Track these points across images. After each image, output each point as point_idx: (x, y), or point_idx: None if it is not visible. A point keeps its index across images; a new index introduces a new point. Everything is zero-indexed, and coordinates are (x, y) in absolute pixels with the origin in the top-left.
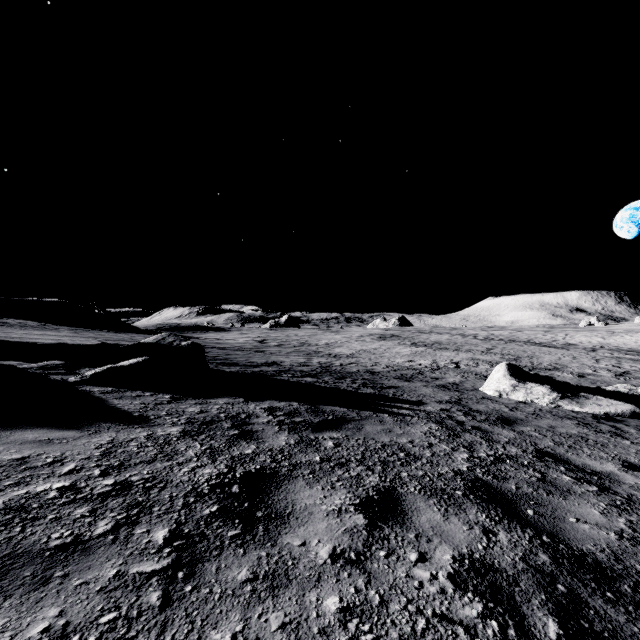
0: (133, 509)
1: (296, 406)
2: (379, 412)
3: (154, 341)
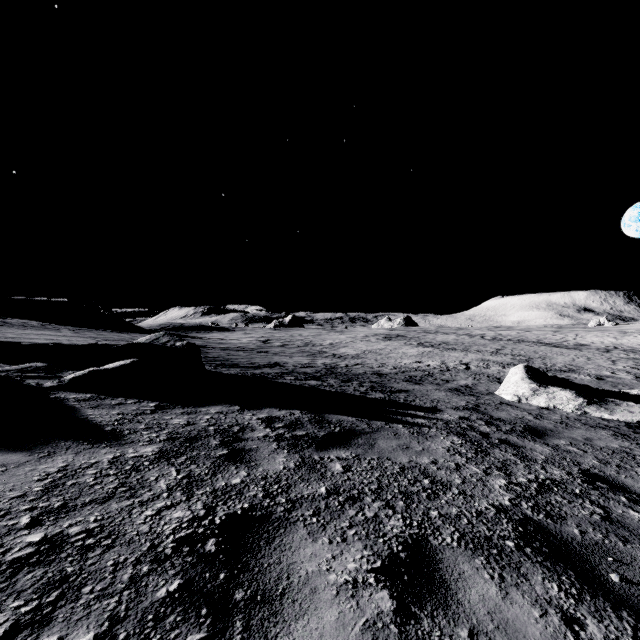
0: (52, 591)
1: (298, 415)
2: (392, 422)
3: (147, 341)
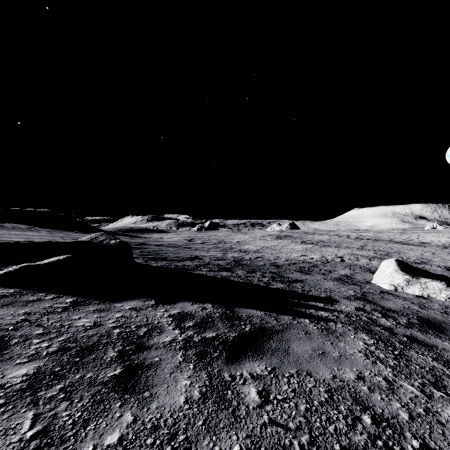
0: None
1: (209, 310)
2: (298, 316)
3: (87, 240)
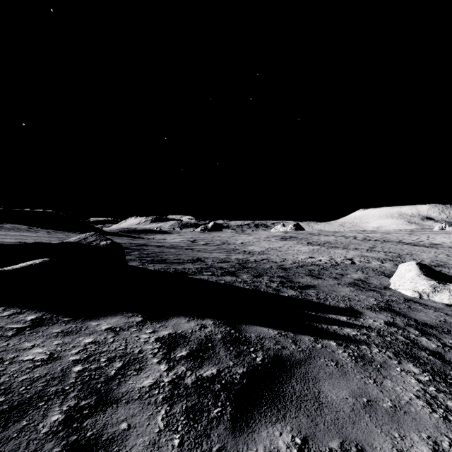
0: None
1: (210, 329)
2: (320, 336)
3: (75, 240)
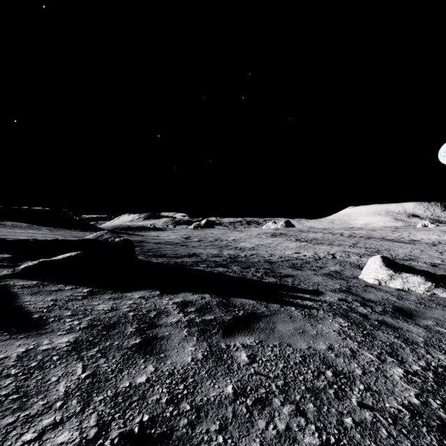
0: None
1: (208, 299)
2: (285, 304)
3: (93, 238)
